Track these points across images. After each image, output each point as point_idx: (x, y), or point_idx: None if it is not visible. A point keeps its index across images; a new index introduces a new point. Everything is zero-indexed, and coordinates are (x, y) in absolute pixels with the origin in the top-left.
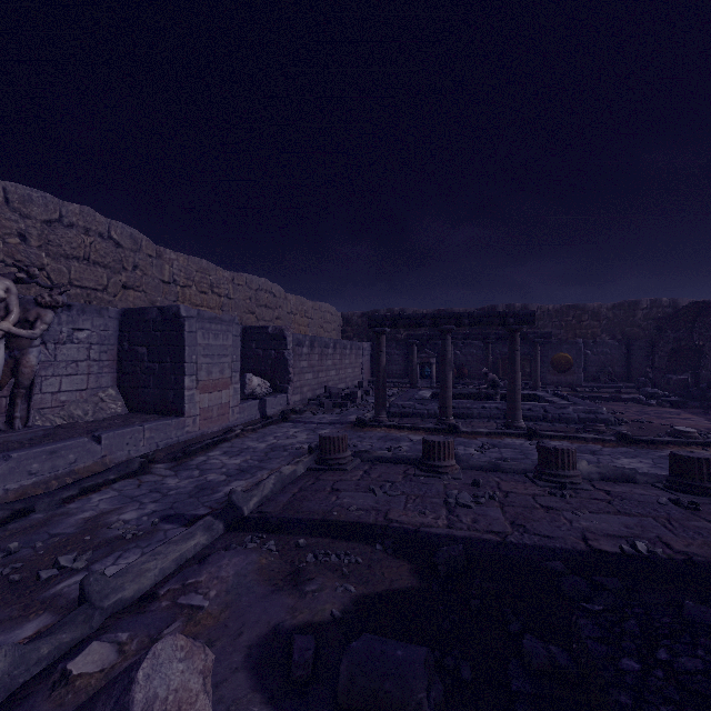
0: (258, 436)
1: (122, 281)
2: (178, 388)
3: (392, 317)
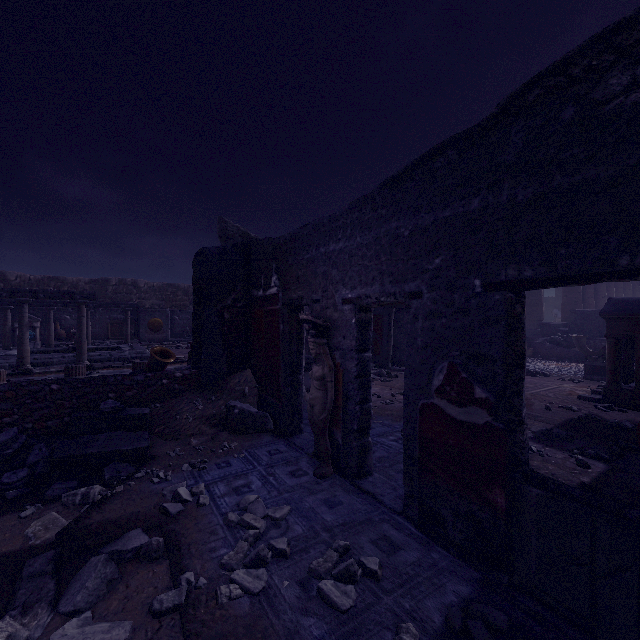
0: None
1: None
2: None
3: None
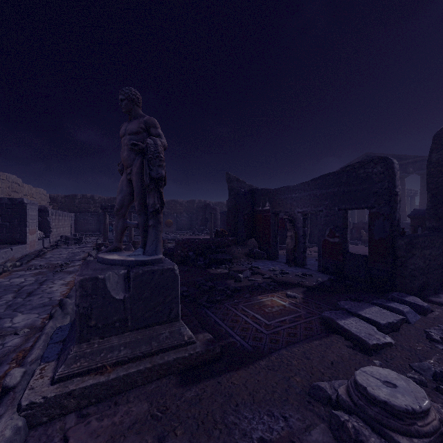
0: (56, 251)
1: None
2: (22, 232)
3: (111, 205)
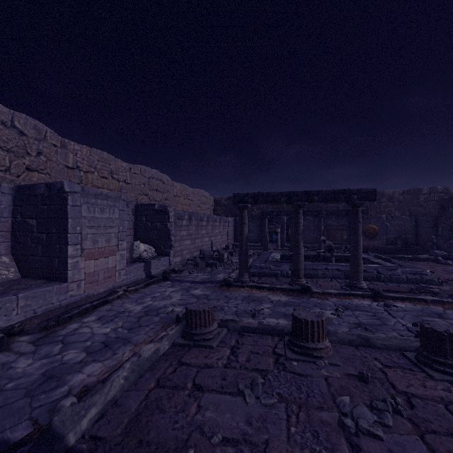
0: (138, 296)
1: (26, 164)
2: (62, 256)
3: (253, 194)
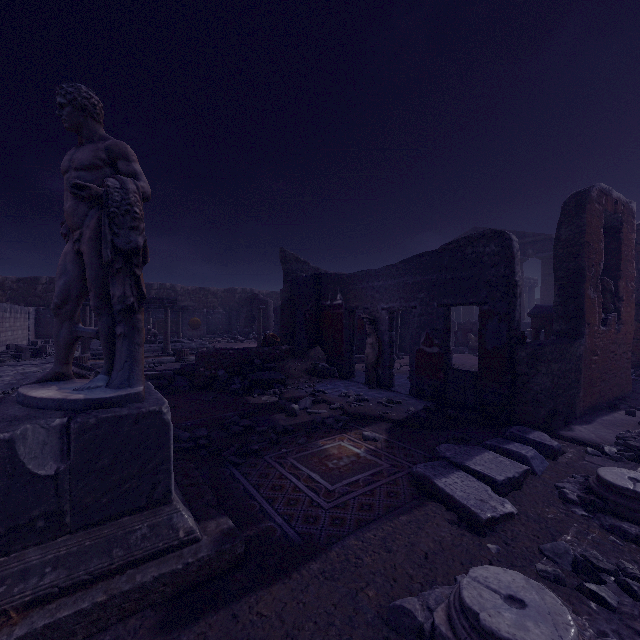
0: None
1: None
2: None
3: None
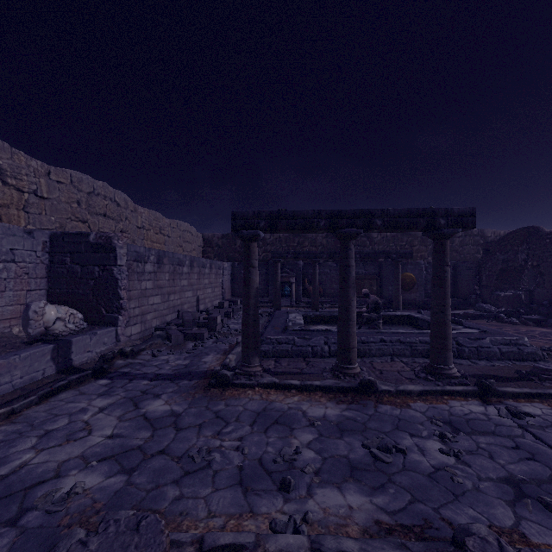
0: (5, 435)
1: None
2: None
3: (269, 214)
